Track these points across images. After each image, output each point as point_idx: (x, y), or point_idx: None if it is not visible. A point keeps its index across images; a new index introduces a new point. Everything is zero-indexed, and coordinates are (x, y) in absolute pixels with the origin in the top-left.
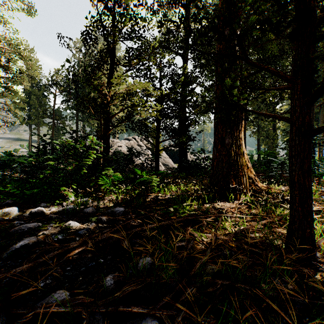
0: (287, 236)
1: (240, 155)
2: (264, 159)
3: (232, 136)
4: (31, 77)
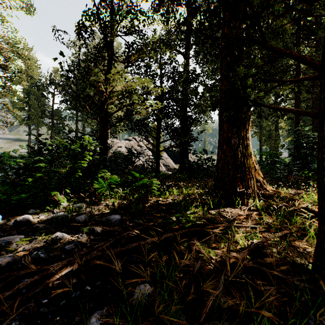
0: (315, 255)
1: (247, 156)
2: (266, 159)
3: (238, 136)
4: (29, 76)
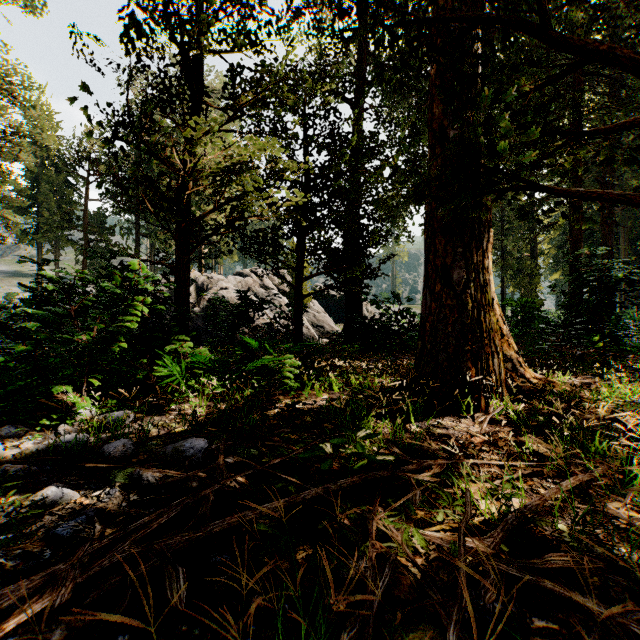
0: None
1: (485, 306)
2: (515, 314)
3: (467, 263)
4: (36, 143)
